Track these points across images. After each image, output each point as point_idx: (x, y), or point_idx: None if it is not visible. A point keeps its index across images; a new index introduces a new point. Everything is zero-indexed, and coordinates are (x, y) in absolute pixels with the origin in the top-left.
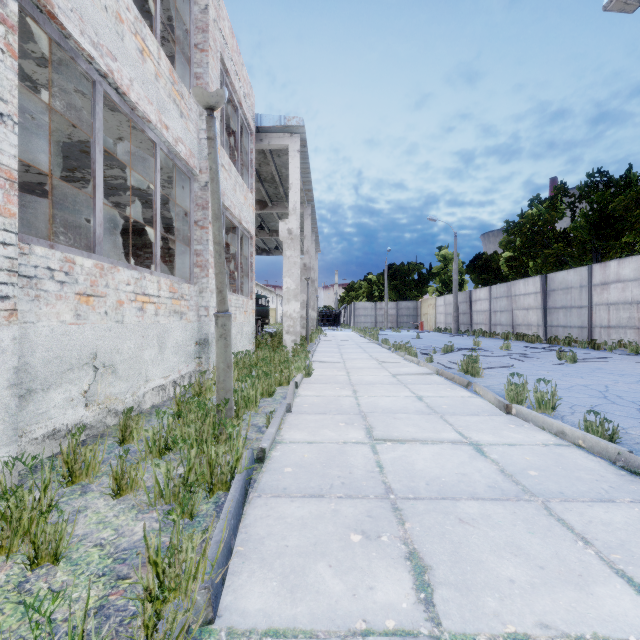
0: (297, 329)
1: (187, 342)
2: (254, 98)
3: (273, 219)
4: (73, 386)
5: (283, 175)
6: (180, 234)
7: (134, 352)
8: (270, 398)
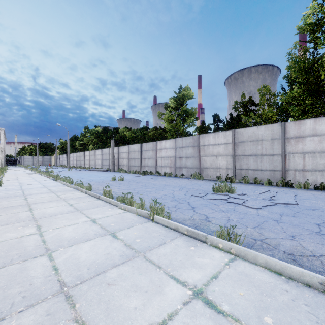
0: (3, 165)
1: None
2: None
3: None
4: None
5: None
6: None
7: None
8: None
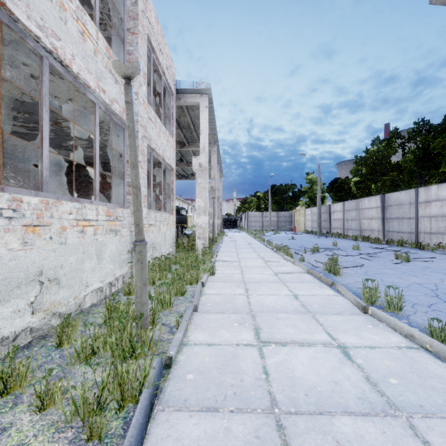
0: (205, 235)
1: (121, 252)
2: (174, 68)
3: (189, 154)
4: (20, 300)
5: (196, 124)
6: (116, 170)
7: (76, 265)
8: (182, 296)
